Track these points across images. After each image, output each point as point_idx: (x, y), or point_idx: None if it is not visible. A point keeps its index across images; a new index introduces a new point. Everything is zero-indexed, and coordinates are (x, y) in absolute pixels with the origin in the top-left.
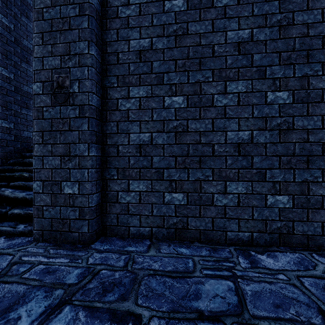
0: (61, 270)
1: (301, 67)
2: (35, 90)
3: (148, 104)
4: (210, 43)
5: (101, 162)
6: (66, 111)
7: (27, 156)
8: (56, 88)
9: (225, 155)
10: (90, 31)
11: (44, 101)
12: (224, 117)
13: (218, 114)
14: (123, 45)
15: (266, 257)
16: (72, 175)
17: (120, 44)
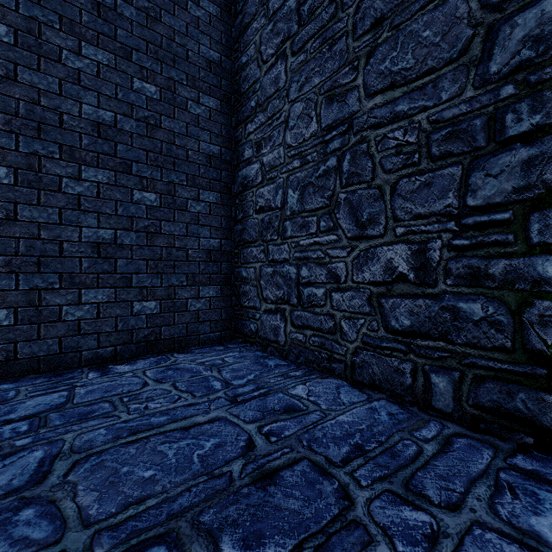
0: None
1: (169, 173)
2: None
3: None
4: (57, 108)
5: None
6: None
7: None
8: None
9: (80, 257)
10: None
11: None
12: (78, 209)
13: (68, 203)
14: None
15: (124, 365)
16: None
17: None
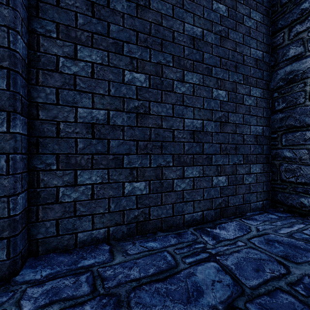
0: None
1: (233, 74)
2: None
3: (104, 74)
4: (171, 28)
5: (27, 144)
6: None
7: None
8: None
9: (183, 141)
10: None
11: None
12: (182, 104)
13: (177, 100)
14: None
15: (219, 230)
16: None
17: None
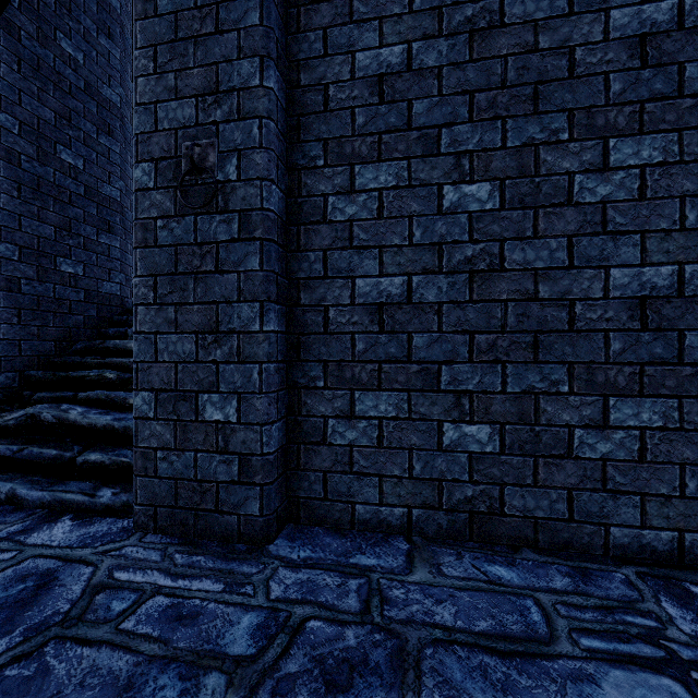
0: (210, 614)
1: None
2: (138, 181)
3: (401, 206)
4: (564, 43)
5: (286, 346)
6: (210, 226)
7: (111, 335)
8: (186, 173)
9: (605, 329)
10: (265, 33)
11: (159, 206)
12: (602, 231)
13: (584, 224)
14: (338, 66)
15: None
16: (224, 379)
17: (332, 64)
